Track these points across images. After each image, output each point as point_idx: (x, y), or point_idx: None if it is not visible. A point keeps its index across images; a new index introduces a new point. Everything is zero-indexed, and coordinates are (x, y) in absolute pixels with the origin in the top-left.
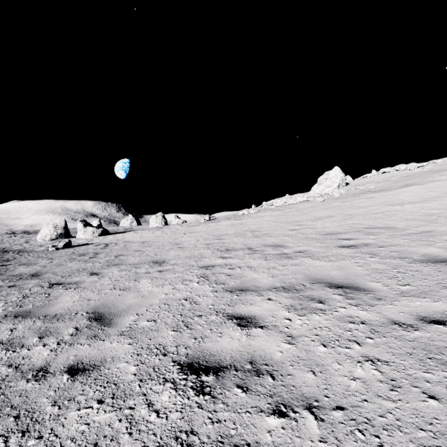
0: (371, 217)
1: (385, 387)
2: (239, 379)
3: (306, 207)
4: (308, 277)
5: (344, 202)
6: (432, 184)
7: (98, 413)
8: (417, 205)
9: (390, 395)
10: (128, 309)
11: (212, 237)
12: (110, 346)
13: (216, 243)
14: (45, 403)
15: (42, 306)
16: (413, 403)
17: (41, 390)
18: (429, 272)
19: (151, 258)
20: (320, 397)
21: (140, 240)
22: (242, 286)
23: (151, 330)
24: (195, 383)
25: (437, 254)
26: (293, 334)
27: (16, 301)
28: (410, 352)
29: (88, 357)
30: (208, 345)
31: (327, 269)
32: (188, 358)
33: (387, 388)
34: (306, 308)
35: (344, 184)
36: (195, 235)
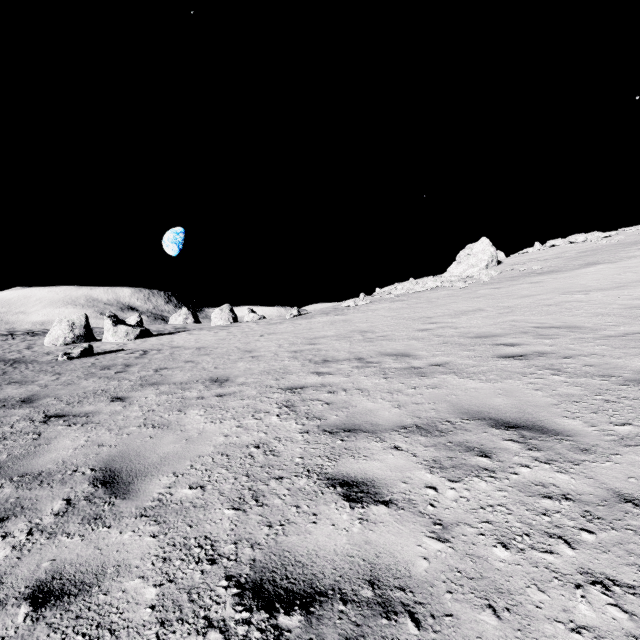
0: (542, 311)
1: None
2: (350, 624)
3: (441, 297)
4: (456, 408)
5: (497, 288)
6: (628, 262)
7: None
8: (610, 293)
9: None
10: (160, 464)
11: (302, 341)
12: (118, 540)
13: (307, 350)
14: None
15: (23, 456)
16: None
17: None
18: None
19: (209, 373)
20: None
21: (194, 345)
22: (350, 423)
23: (195, 507)
24: (264, 633)
25: None
26: (444, 520)
27: None
28: None
29: (74, 563)
30: (292, 540)
31: (486, 394)
32: (255, 570)
33: None
34: (460, 466)
35: (495, 263)
36: (276, 337)
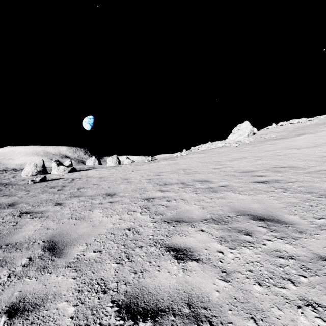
0: (276, 158)
1: None
2: None
3: (225, 151)
4: (233, 209)
5: (253, 147)
6: (320, 133)
7: None
8: (311, 149)
9: None
10: (79, 239)
11: (153, 174)
12: (55, 280)
13: (156, 178)
14: None
15: (8, 234)
16: None
17: None
18: None
19: (105, 190)
20: None
21: (98, 176)
22: (178, 217)
23: (96, 262)
24: None
25: None
26: (227, 270)
27: None
28: None
29: (31, 293)
30: (147, 281)
31: (248, 202)
32: (127, 297)
33: None
34: (235, 240)
35: (252, 134)
36: (140, 172)
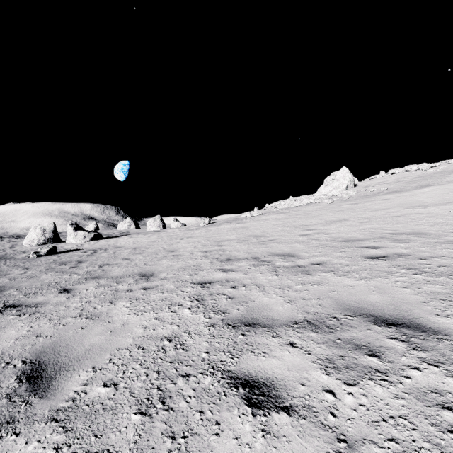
0: (393, 221)
1: None
2: None
3: (314, 210)
4: (339, 304)
5: (356, 204)
6: (452, 185)
7: None
8: (443, 207)
9: None
10: (83, 357)
11: (212, 243)
12: None
13: (215, 250)
14: None
15: None
16: None
17: None
18: None
19: (139, 268)
20: None
21: (132, 246)
22: (249, 317)
23: (104, 410)
24: None
25: None
26: (348, 435)
27: None
28: None
29: None
30: None
31: (363, 291)
32: None
33: None
34: (353, 366)
35: (353, 185)
36: (193, 240)
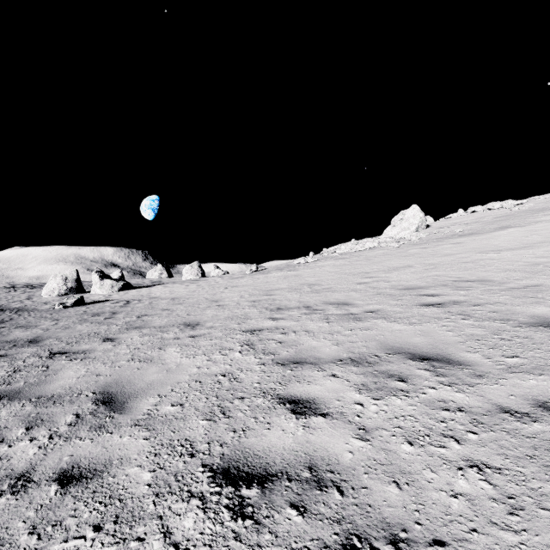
0: (460, 267)
1: (500, 509)
2: (293, 494)
3: (378, 255)
4: (383, 345)
5: (425, 248)
6: (535, 226)
7: (92, 547)
8: (517, 252)
9: (509, 522)
10: (147, 388)
11: (260, 293)
12: (119, 442)
13: (264, 300)
14: (19, 529)
15: (37, 383)
16: (545, 535)
17: (17, 508)
18: (543, 339)
19: (183, 319)
20: (409, 524)
21: (169, 296)
22: (298, 357)
23: (176, 419)
24: (231, 500)
25: (549, 315)
26: (367, 426)
27: (4, 376)
28: (530, 454)
29: (88, 458)
30: (251, 441)
31: (408, 334)
32: (224, 461)
33: (503, 511)
34: (382, 388)
35: (424, 226)
36: (238, 289)
